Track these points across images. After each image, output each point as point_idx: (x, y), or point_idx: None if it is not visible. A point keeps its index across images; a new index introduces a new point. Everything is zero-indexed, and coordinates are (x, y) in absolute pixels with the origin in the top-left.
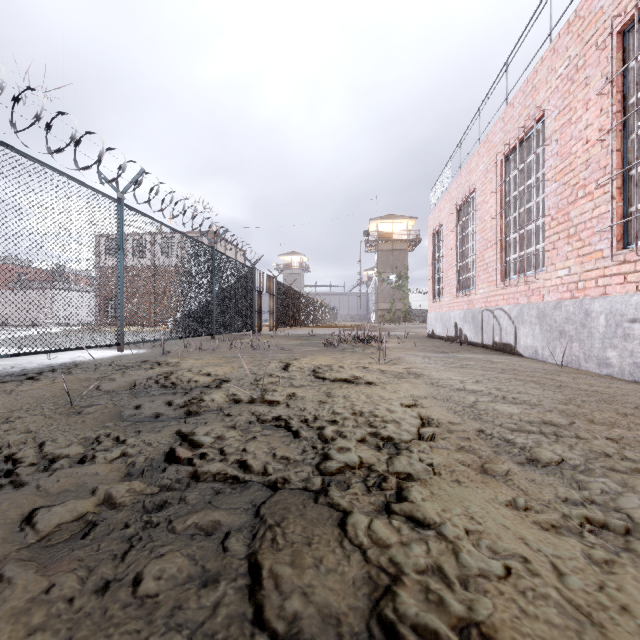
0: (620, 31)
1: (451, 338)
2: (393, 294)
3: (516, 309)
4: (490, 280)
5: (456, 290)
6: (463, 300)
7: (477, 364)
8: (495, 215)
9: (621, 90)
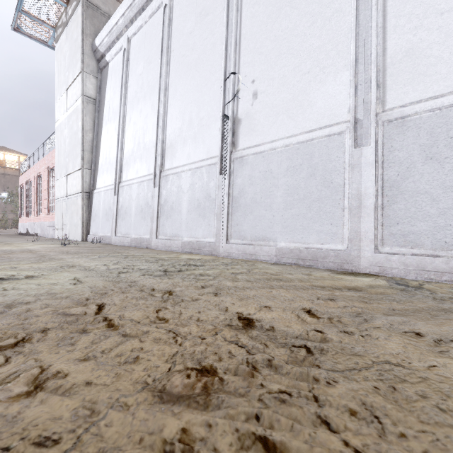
0: (48, 170)
1: (26, 233)
2: (5, 207)
3: (38, 223)
4: (35, 213)
5: (27, 215)
6: (29, 219)
7: (16, 237)
8: (34, 194)
9: (48, 182)
